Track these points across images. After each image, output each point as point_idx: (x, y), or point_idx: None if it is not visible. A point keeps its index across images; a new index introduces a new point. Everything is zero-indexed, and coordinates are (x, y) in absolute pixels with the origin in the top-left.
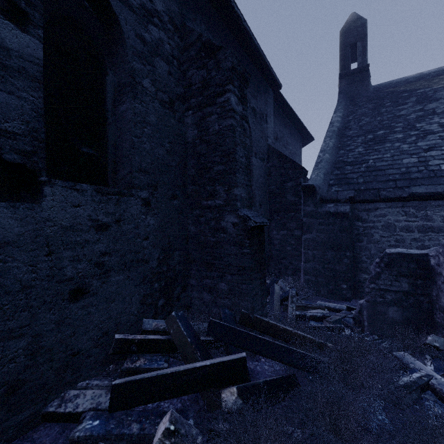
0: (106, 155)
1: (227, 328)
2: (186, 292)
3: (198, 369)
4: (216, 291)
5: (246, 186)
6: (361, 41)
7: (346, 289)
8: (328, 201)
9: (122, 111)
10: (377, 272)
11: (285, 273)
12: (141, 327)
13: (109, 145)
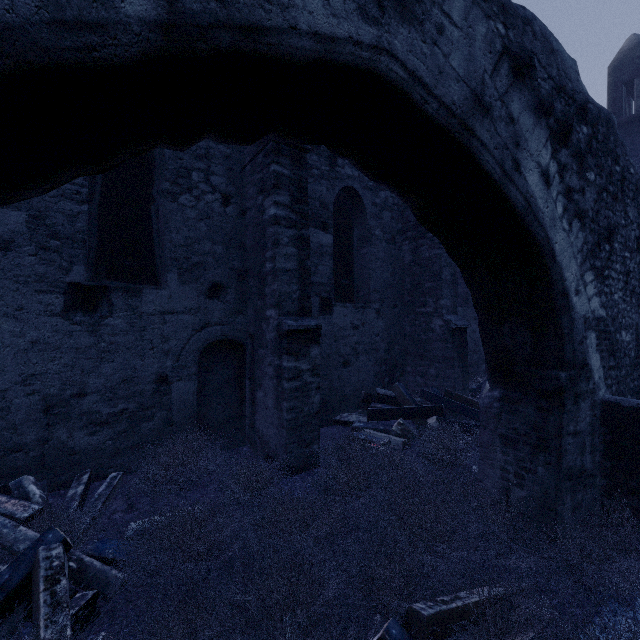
0: (353, 282)
1: (433, 395)
2: (404, 377)
3: (414, 408)
4: (427, 375)
5: (451, 297)
6: None
7: None
8: None
9: (363, 253)
10: None
11: None
12: (375, 392)
13: (355, 275)
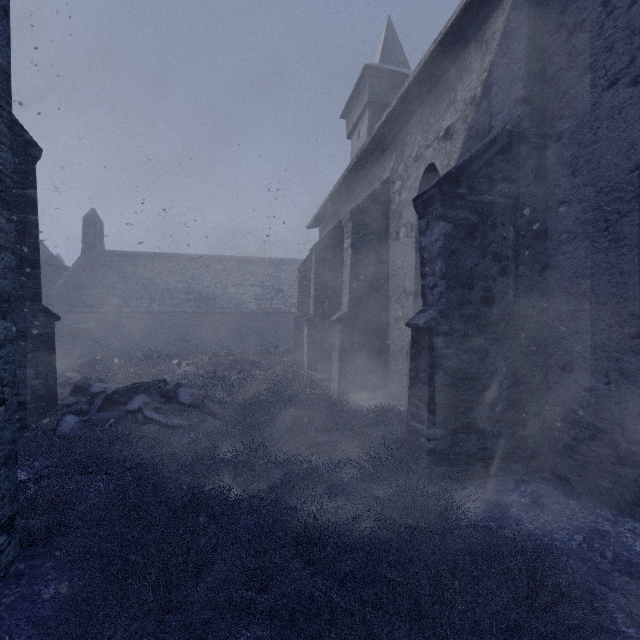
0: None
1: None
2: None
3: None
4: None
5: None
6: (94, 228)
7: None
8: None
9: None
10: None
11: None
12: None
13: None
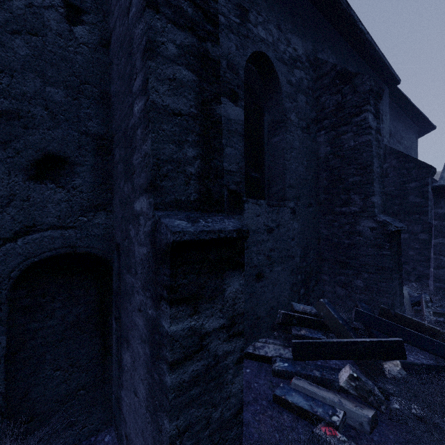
0: (264, 176)
1: (373, 317)
2: (318, 286)
3: (359, 343)
4: (351, 286)
5: (381, 194)
6: None
7: None
8: None
9: (275, 142)
10: None
11: (406, 279)
12: (290, 308)
13: (265, 168)
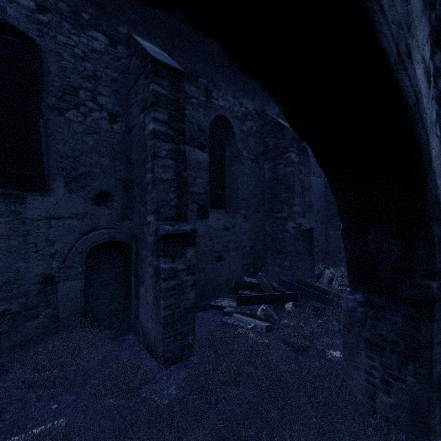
0: (225, 192)
1: (289, 283)
2: (265, 267)
3: (274, 295)
4: (283, 266)
5: (301, 205)
6: None
7: None
8: None
9: (233, 170)
10: None
11: (339, 265)
12: (242, 280)
13: (226, 187)
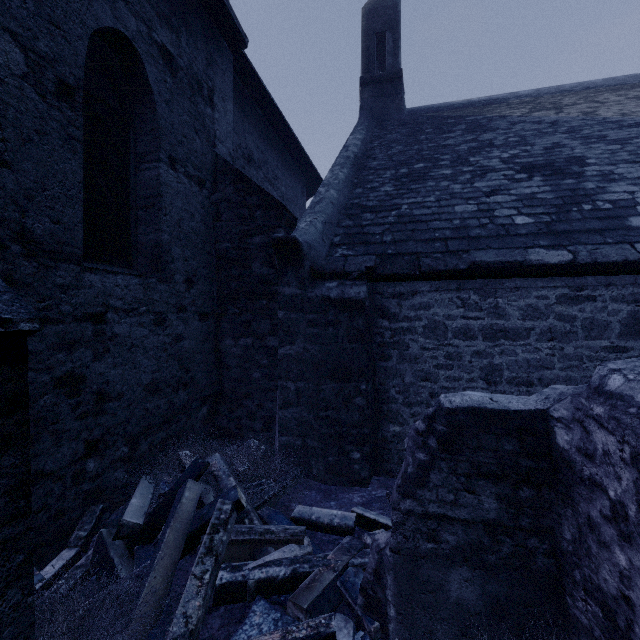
0: None
1: None
2: None
3: None
4: None
5: None
6: (392, 31)
7: (360, 461)
8: (328, 276)
9: None
10: (421, 466)
11: (249, 428)
12: None
13: None
